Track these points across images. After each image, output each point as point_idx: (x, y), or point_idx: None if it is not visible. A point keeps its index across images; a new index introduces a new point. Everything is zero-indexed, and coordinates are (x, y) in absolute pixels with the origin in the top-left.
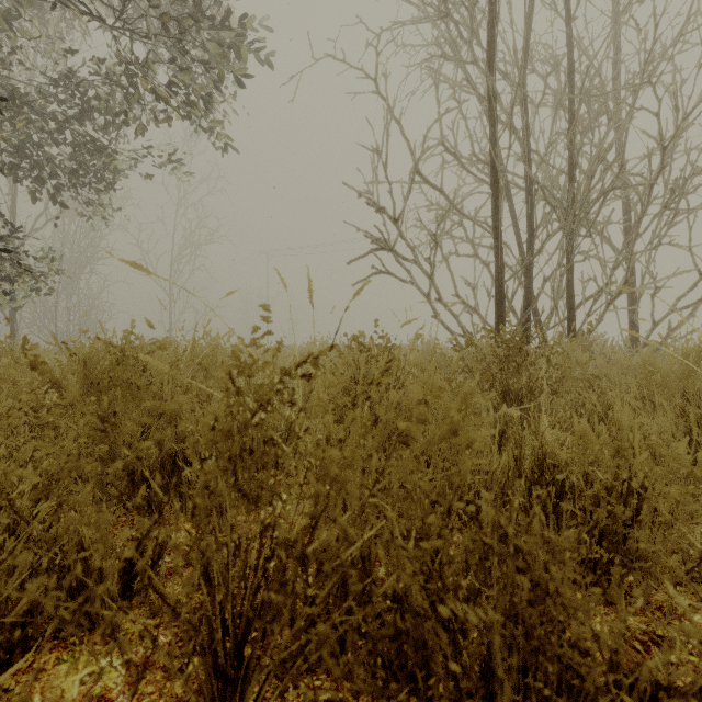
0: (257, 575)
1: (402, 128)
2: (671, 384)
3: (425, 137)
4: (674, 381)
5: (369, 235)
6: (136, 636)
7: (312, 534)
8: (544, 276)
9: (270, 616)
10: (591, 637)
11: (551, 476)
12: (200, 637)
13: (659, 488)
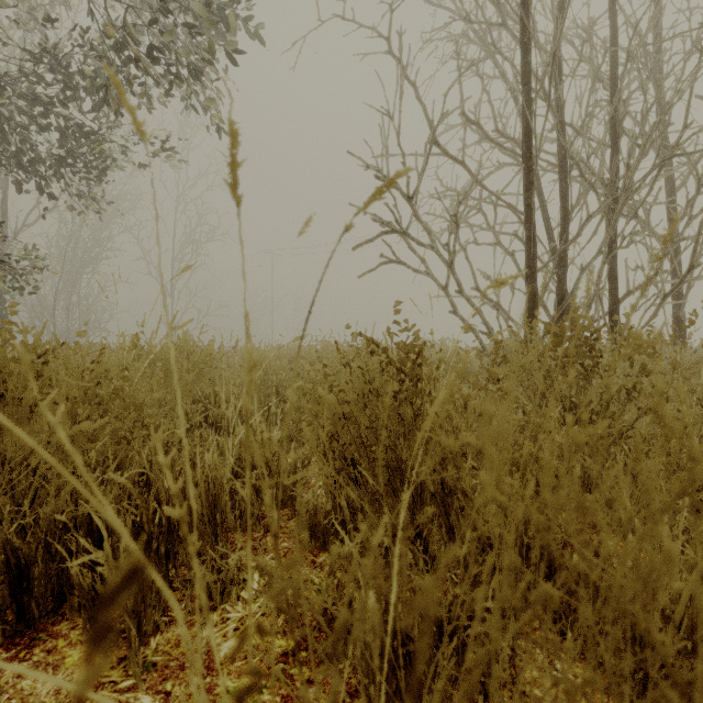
0: None
1: (416, 91)
2: None
3: (445, 96)
4: None
5: (377, 218)
6: None
7: None
8: (582, 265)
9: None
10: None
11: None
12: None
13: None
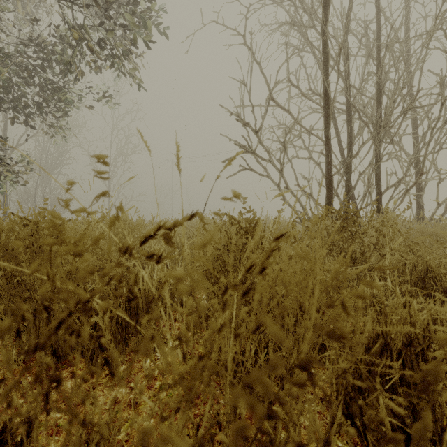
0: None
1: (260, 68)
2: None
3: (277, 72)
4: None
5: (237, 143)
6: None
7: None
8: (360, 171)
9: None
10: None
11: (420, 347)
12: None
13: None
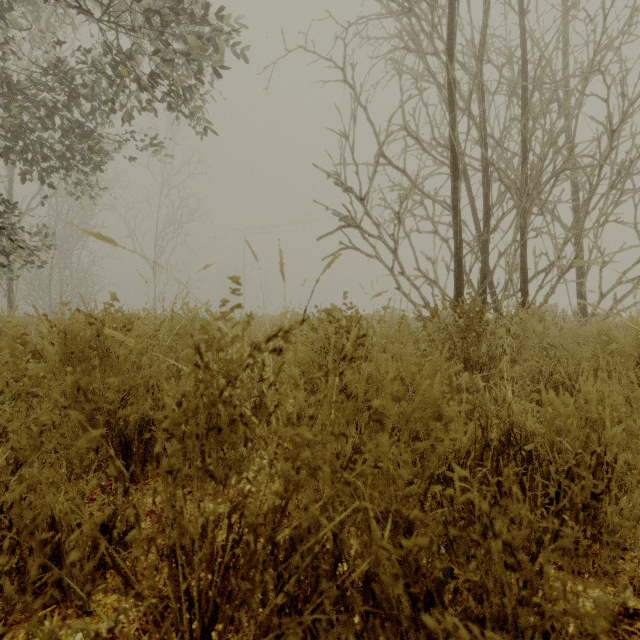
0: (224, 560)
1: (367, 114)
2: (627, 353)
3: (389, 122)
4: (628, 350)
5: (337, 213)
6: (107, 609)
7: (282, 516)
8: (499, 252)
9: (239, 601)
10: (584, 638)
11: (518, 446)
12: (162, 632)
13: (625, 458)
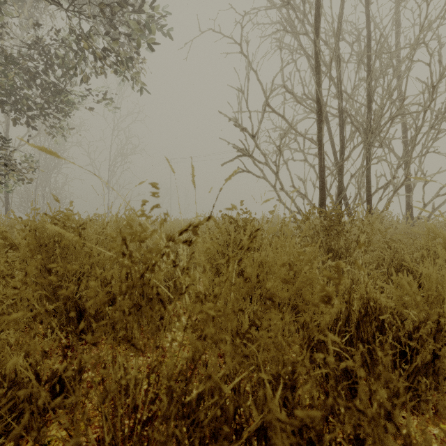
0: (143, 415)
1: (257, 76)
2: None
3: (273, 81)
4: None
5: (235, 146)
6: (58, 442)
7: (191, 377)
8: (351, 174)
9: None
10: None
11: (373, 316)
12: None
13: None
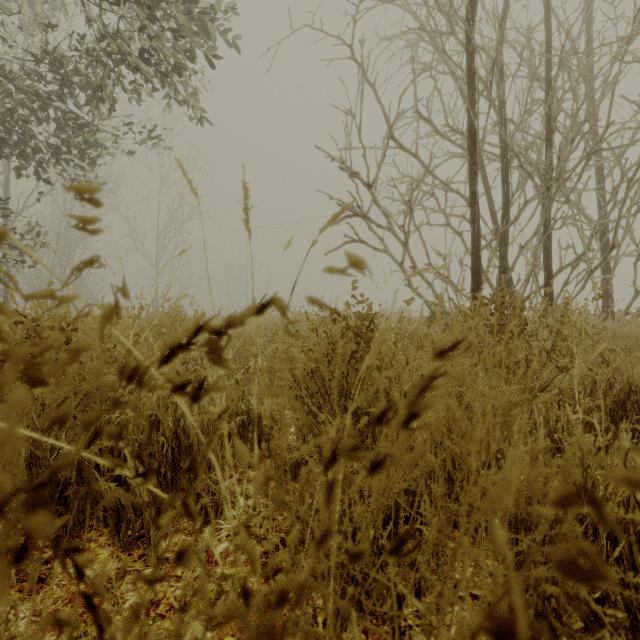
0: None
1: (375, 93)
2: None
3: (400, 98)
4: None
5: (341, 203)
6: None
7: None
8: (520, 244)
9: None
10: None
11: None
12: None
13: None
